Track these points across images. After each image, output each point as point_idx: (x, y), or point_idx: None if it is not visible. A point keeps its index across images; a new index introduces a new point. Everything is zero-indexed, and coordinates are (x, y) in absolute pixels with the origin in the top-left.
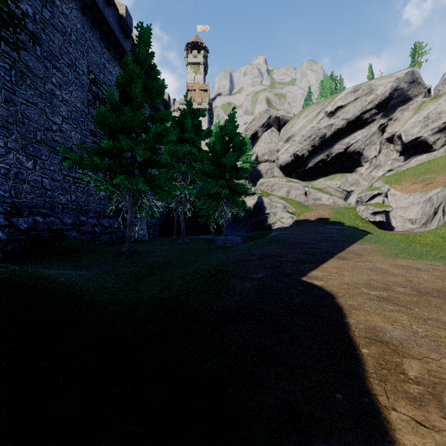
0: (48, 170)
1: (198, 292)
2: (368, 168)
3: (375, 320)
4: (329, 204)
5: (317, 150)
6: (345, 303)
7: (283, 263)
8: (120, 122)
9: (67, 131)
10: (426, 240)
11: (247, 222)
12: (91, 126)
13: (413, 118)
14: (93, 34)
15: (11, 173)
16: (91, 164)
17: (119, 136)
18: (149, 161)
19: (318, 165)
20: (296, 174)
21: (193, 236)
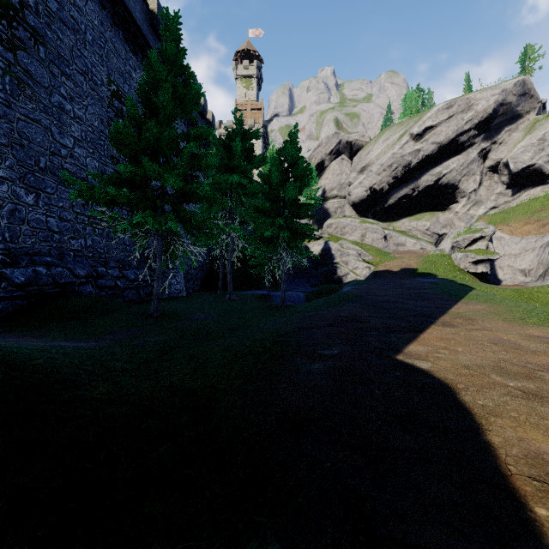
0: (55, 207)
1: (244, 379)
2: (465, 206)
3: (534, 439)
4: (416, 251)
5: (400, 182)
6: (474, 402)
7: (365, 332)
8: (145, 142)
9: (81, 157)
10: (546, 298)
11: (312, 274)
12: (113, 151)
13: (524, 140)
14: (115, 34)
15: (5, 210)
16: (104, 196)
17: (142, 160)
18: (184, 194)
19: (401, 202)
20: (373, 213)
21: (243, 291)
